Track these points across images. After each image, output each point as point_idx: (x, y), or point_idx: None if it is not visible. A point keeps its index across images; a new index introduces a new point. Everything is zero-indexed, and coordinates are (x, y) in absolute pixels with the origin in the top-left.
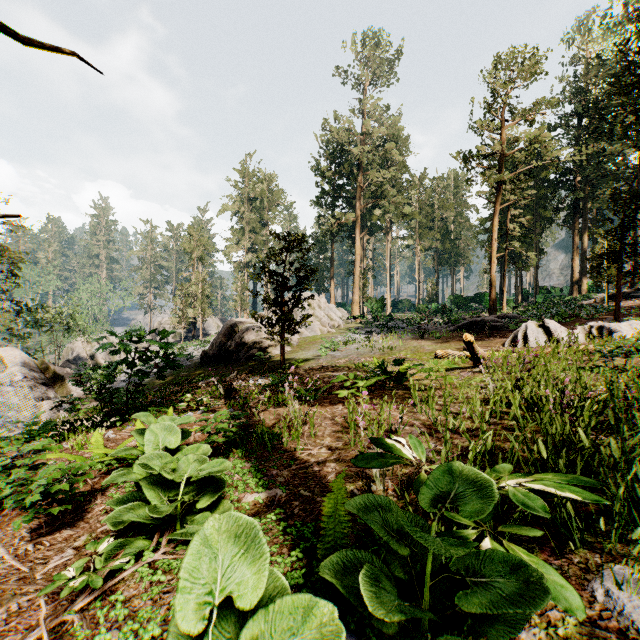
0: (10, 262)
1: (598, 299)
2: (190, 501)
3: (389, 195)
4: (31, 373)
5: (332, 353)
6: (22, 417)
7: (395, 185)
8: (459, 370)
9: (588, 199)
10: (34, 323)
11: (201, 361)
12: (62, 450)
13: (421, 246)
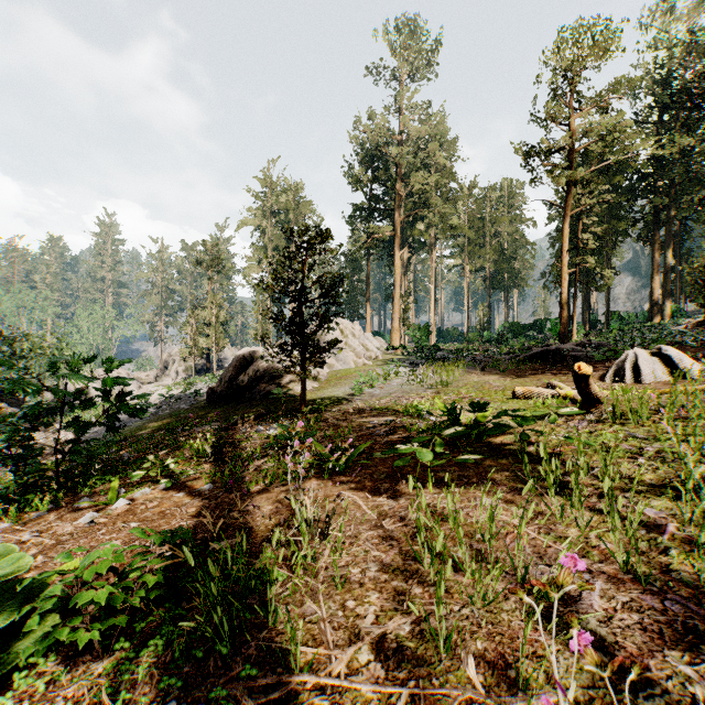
0: None
1: (689, 325)
2: None
3: (435, 204)
4: None
5: (369, 390)
6: None
7: (441, 195)
8: (562, 417)
9: (672, 207)
10: (12, 354)
11: (207, 400)
12: None
13: (471, 266)
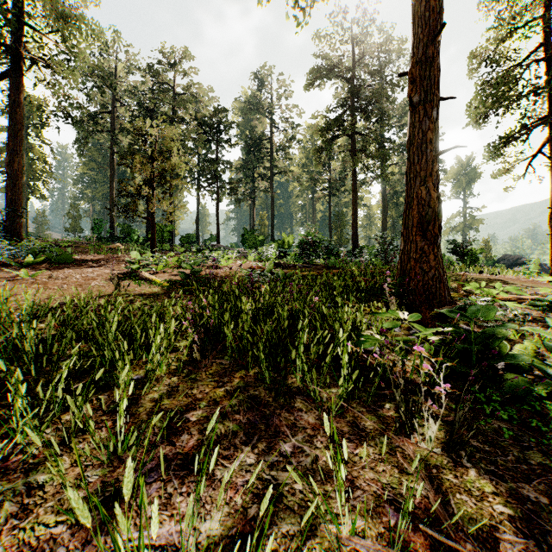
0: None
1: None
2: None
3: None
4: None
5: None
6: None
7: None
8: None
9: None
10: None
11: None
12: None
13: None
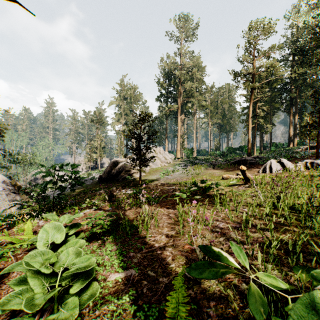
0: (0, 129)
1: (303, 148)
2: (66, 286)
3: (195, 96)
4: (7, 187)
5: (166, 176)
6: (1, 210)
7: (198, 91)
8: (237, 186)
9: (297, 97)
10: (13, 161)
11: (98, 180)
12: (12, 232)
13: (211, 122)
